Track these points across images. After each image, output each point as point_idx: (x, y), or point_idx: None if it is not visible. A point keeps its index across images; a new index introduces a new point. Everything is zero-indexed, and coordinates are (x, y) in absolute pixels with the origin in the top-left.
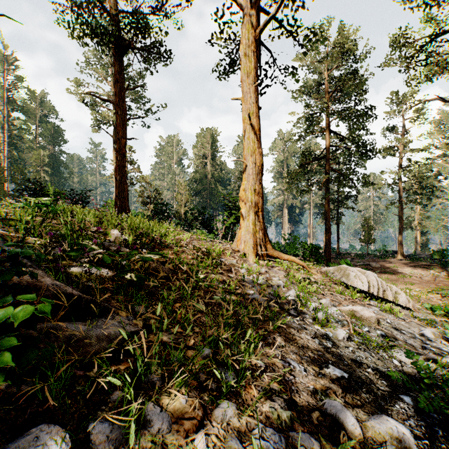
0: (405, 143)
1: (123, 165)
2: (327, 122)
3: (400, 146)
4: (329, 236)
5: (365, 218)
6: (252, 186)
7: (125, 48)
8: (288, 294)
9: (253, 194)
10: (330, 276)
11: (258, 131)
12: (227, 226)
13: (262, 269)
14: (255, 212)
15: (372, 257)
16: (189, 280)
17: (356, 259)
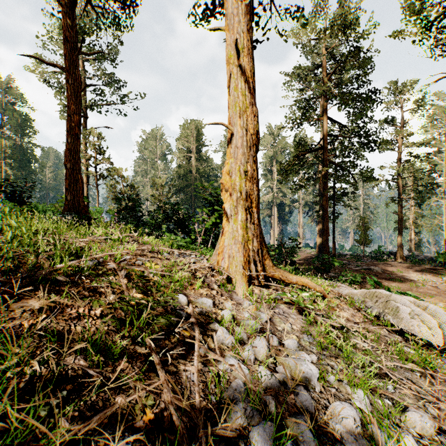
0: (407, 135)
1: (76, 150)
2: (325, 108)
3: (399, 139)
4: (327, 237)
5: (362, 217)
6: (241, 166)
7: None
8: (344, 429)
9: (243, 179)
10: (360, 306)
11: (251, 78)
12: (208, 228)
13: (262, 314)
14: (246, 209)
15: (369, 259)
16: None
17: (353, 262)
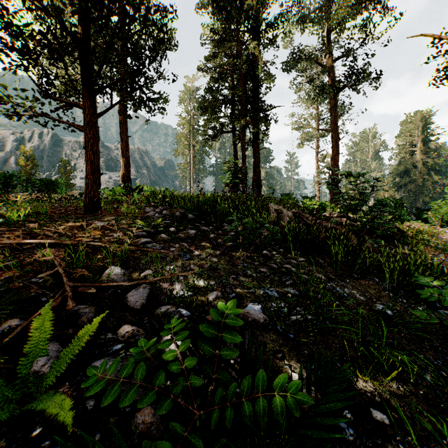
0: None
1: (337, 175)
2: None
3: None
4: None
5: None
6: None
7: (341, 89)
8: None
9: None
10: None
11: None
12: (445, 218)
13: None
14: None
15: None
16: (418, 236)
17: None
